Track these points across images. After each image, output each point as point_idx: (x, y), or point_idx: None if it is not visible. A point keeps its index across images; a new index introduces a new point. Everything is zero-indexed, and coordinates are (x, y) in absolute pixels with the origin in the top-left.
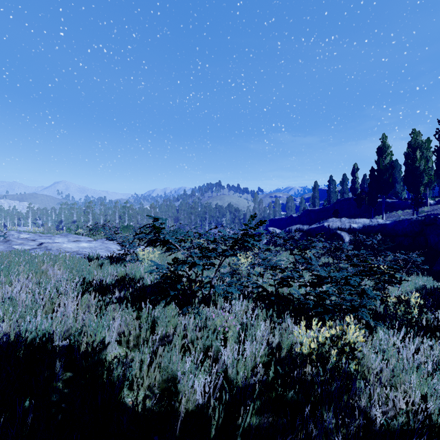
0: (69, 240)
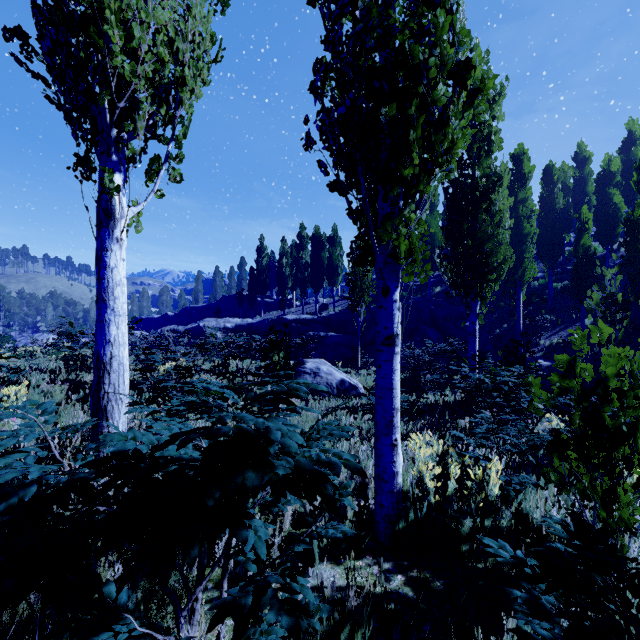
0: None
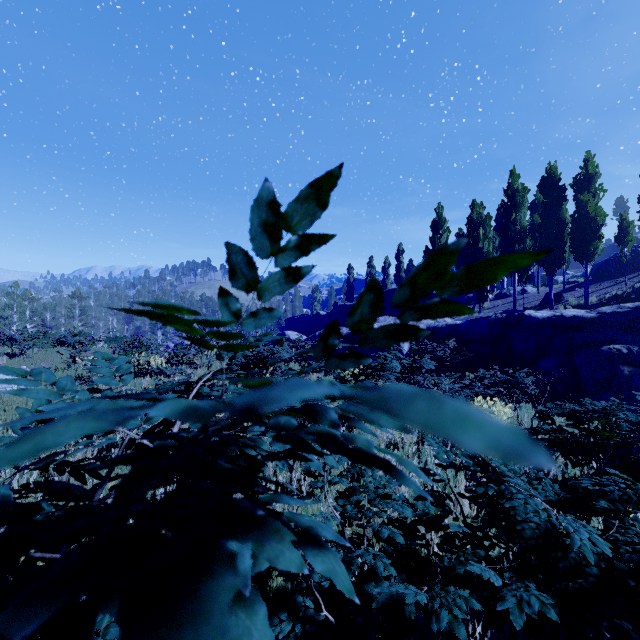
0: None
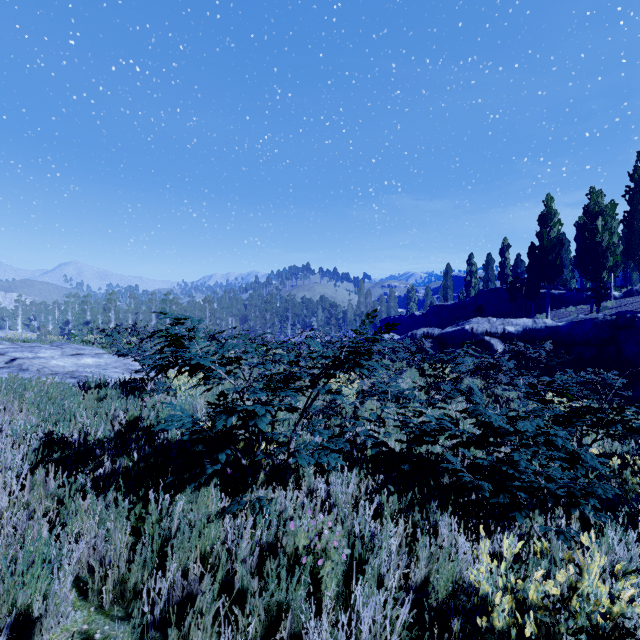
0: (64, 354)
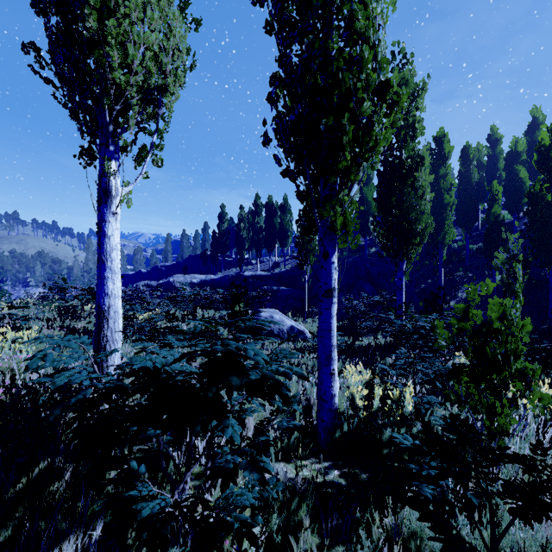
0: None
